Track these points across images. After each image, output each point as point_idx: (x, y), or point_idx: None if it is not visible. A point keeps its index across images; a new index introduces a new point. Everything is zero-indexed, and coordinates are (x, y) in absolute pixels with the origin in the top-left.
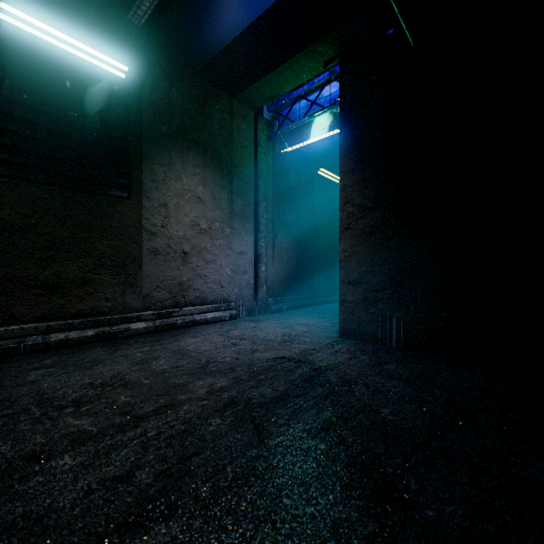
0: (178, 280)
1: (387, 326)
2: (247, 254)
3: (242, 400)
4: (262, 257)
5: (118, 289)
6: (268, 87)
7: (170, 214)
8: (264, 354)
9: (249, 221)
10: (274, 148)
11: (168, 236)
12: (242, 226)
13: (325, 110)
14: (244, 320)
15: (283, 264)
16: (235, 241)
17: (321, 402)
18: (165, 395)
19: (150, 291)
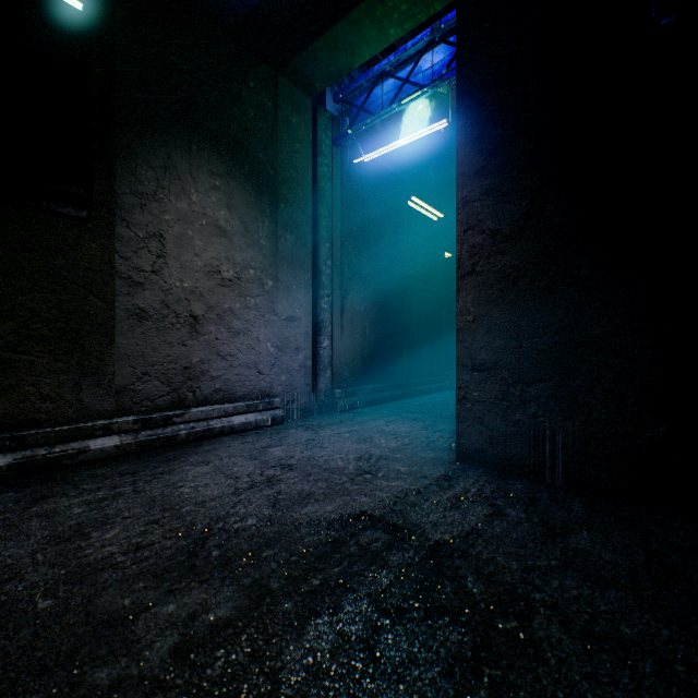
0: (183, 363)
1: (546, 447)
2: (301, 321)
3: (256, 692)
4: (324, 327)
5: (66, 379)
6: (333, 53)
7: (168, 252)
8: (324, 508)
9: (304, 269)
10: (342, 159)
11: (165, 289)
12: (293, 277)
13: (424, 89)
14: (295, 427)
15: (357, 337)
16: (282, 301)
17: (468, 696)
18: (58, 669)
19: (129, 382)
